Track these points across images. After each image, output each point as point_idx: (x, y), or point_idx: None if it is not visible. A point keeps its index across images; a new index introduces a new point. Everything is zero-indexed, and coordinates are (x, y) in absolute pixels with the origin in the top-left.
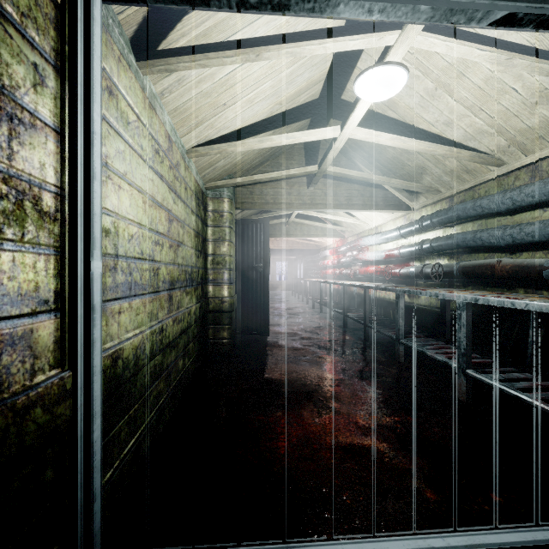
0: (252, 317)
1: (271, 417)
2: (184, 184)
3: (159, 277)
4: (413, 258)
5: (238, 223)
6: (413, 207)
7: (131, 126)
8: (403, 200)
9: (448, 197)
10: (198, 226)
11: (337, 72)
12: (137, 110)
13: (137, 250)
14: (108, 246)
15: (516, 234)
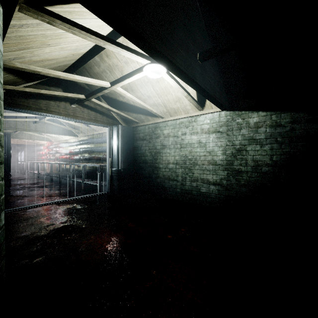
0: None
1: (25, 199)
2: None
3: None
4: (79, 153)
5: None
6: (78, 135)
7: None
8: (75, 133)
9: (88, 135)
10: None
11: None
12: None
13: None
14: None
15: (98, 149)
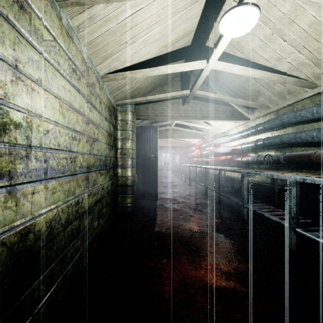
0: (147, 189)
1: (159, 264)
2: (98, 99)
3: (76, 163)
4: (250, 151)
5: (138, 129)
6: (250, 118)
7: (47, 43)
8: (244, 113)
9: (274, 111)
10: (110, 129)
11: (203, 26)
12: (53, 32)
13: (53, 142)
14: (18, 137)
15: None
